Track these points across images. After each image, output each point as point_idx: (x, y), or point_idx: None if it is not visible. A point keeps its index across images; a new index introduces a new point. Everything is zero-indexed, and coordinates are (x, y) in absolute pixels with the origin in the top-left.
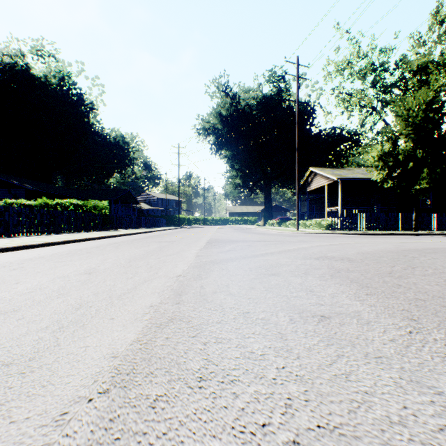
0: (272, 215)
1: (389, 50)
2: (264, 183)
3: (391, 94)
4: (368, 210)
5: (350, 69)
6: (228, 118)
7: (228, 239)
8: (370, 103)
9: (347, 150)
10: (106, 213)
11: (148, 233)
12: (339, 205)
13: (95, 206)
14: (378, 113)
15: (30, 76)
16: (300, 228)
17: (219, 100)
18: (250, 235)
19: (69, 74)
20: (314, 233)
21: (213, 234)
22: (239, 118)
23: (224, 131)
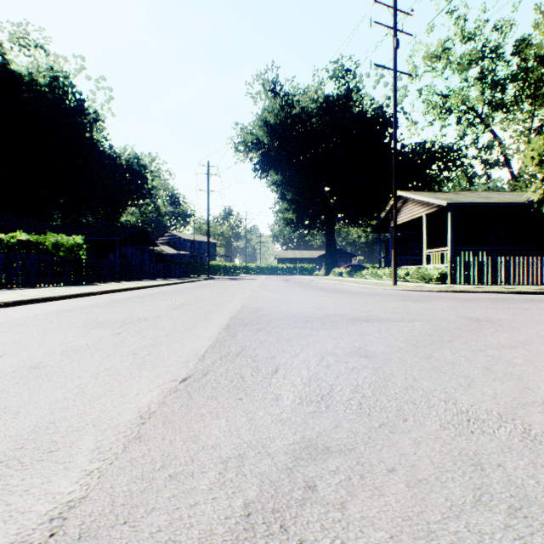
0: (336, 262)
1: (506, 26)
2: (326, 219)
3: (502, 94)
4: (493, 252)
5: (446, 60)
6: (277, 128)
7: (283, 310)
8: (473, 107)
9: (440, 173)
10: (80, 256)
11: (142, 289)
12: (449, 245)
13: (58, 244)
14: (484, 121)
15: (8, 72)
16: (387, 281)
17: (265, 103)
18: (324, 297)
19: (67, 76)
20: (436, 290)
21: (252, 293)
22: (292, 128)
23: (271, 145)
